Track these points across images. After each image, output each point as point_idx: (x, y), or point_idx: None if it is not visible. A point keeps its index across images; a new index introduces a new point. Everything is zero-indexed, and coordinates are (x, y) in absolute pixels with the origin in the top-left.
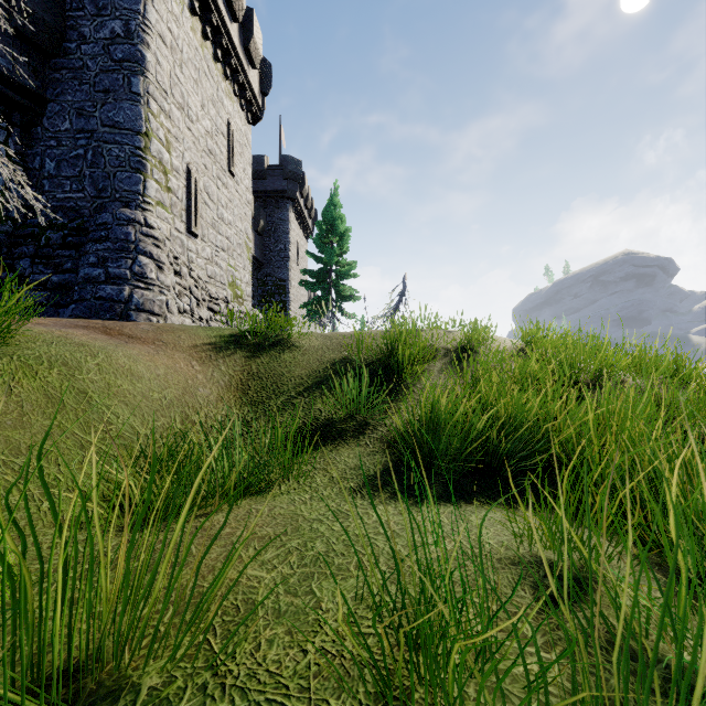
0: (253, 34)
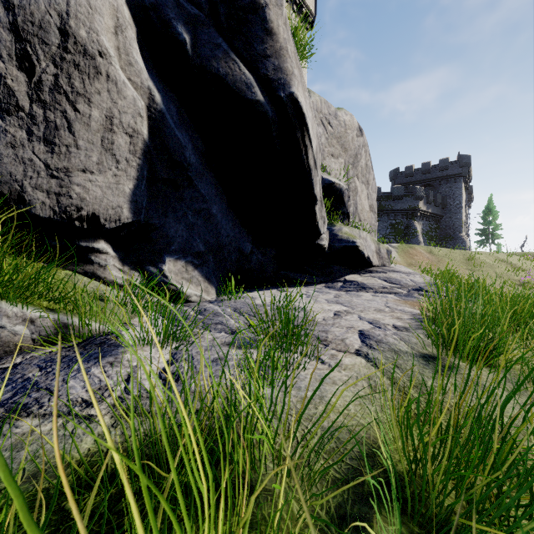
0: (471, 175)
